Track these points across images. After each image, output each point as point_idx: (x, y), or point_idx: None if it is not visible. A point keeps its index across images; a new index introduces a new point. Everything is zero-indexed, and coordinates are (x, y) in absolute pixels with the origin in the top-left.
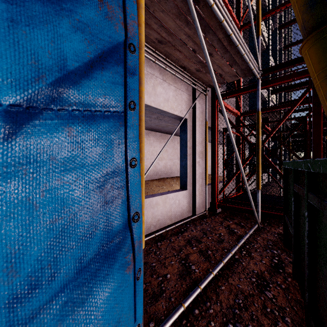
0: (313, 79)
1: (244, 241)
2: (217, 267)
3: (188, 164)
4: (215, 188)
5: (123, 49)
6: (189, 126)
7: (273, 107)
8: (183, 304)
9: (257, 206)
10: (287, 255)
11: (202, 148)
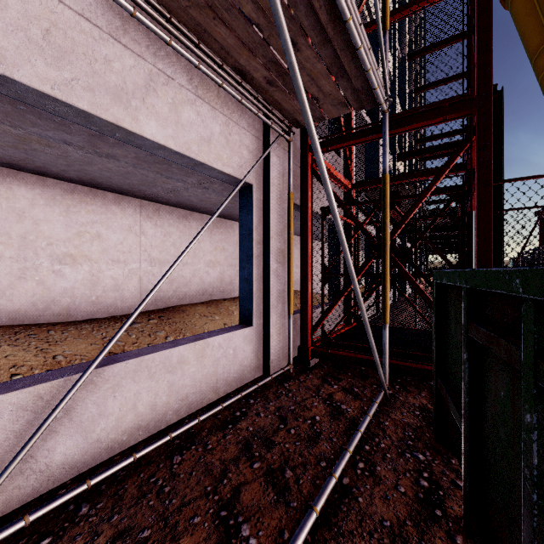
0: (539, 53)
1: (361, 436)
2: (302, 533)
3: (255, 274)
4: (307, 320)
5: None
6: (256, 200)
7: (404, 176)
8: None
9: (383, 354)
10: (445, 462)
11: (283, 244)
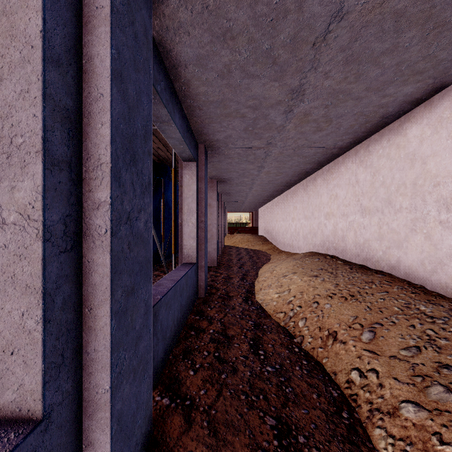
0: None
1: None
2: None
3: None
4: None
5: None
6: None
7: None
8: None
9: None
10: None
11: None
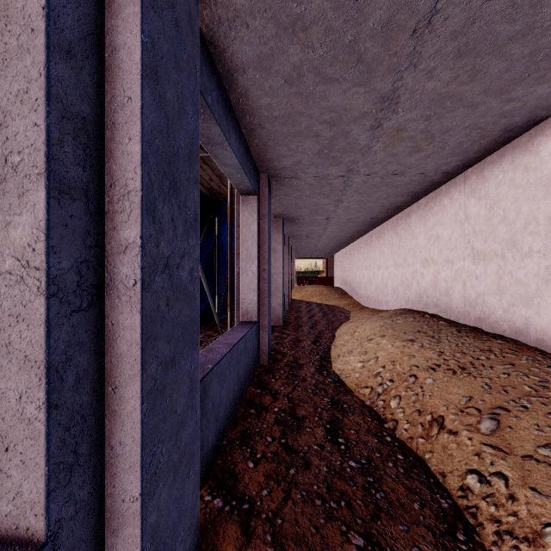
0: None
1: None
2: None
3: None
4: None
5: None
6: None
7: None
8: None
9: None
10: None
11: None
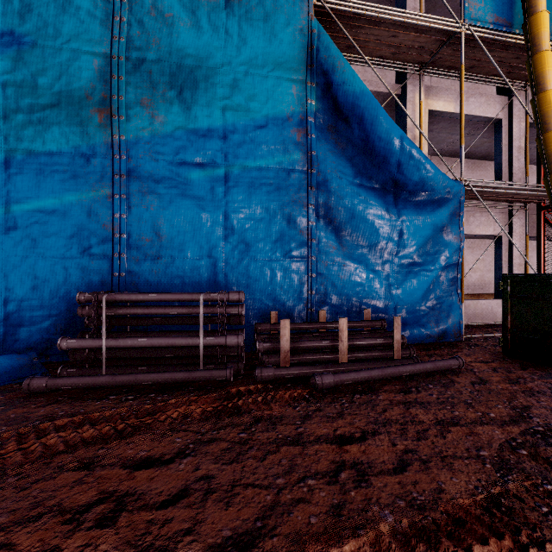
0: None
1: None
2: None
3: None
4: None
5: (458, 246)
6: (504, 242)
7: None
8: (482, 334)
9: None
10: None
11: (522, 261)
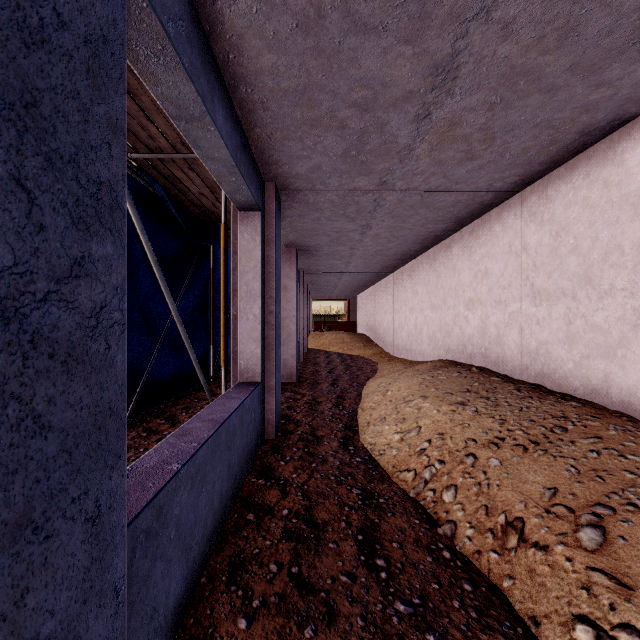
0: None
1: None
2: None
3: None
4: None
5: None
6: None
7: None
8: None
9: None
10: None
11: None
